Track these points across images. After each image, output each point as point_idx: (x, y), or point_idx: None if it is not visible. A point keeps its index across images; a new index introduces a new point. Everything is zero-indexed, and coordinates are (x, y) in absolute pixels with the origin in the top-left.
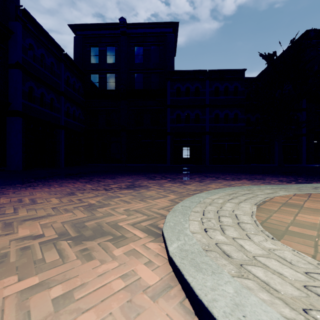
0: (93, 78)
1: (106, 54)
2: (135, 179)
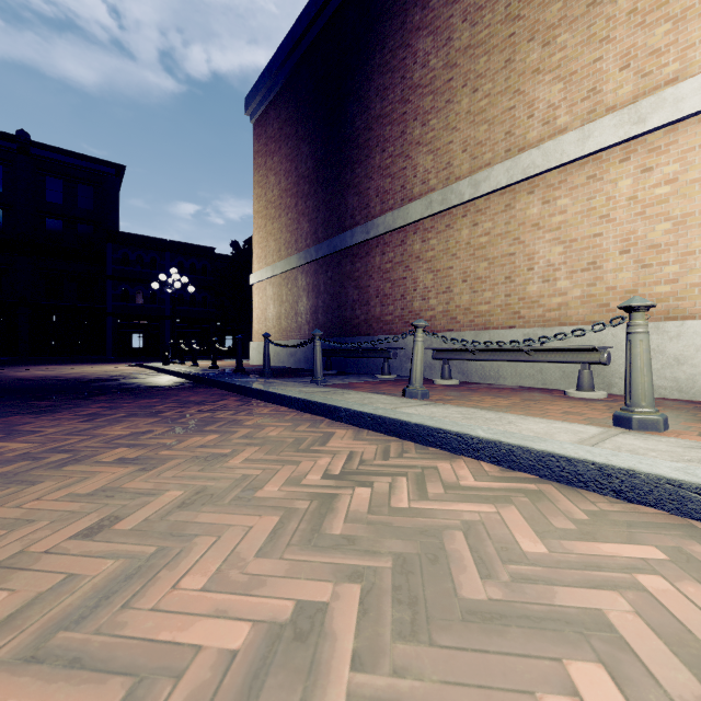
0: None
1: None
2: (93, 364)
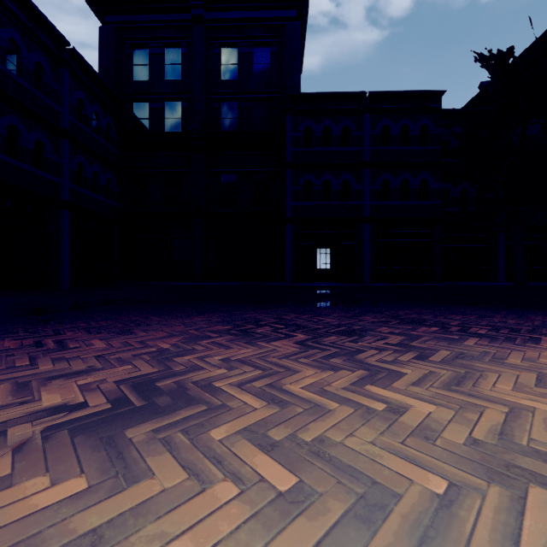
0: (138, 111)
1: (164, 62)
2: (191, 337)
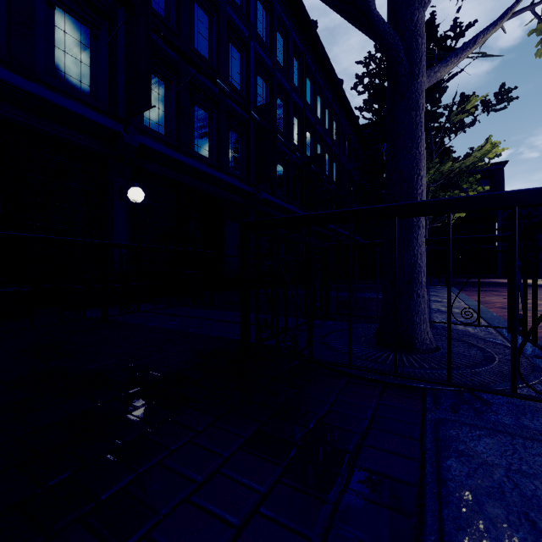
0: None
1: None
2: None
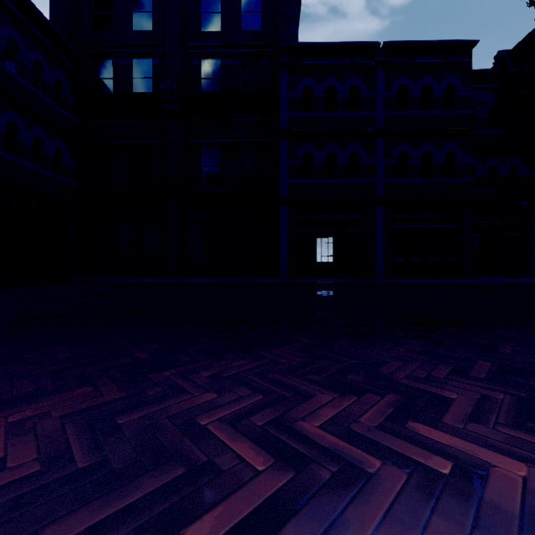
0: (99, 69)
1: (132, 9)
2: None
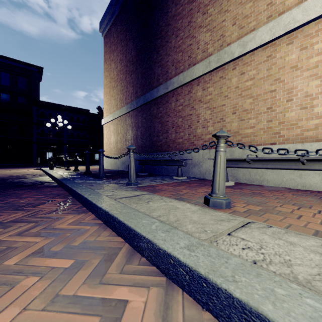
0: None
1: None
2: (19, 168)
